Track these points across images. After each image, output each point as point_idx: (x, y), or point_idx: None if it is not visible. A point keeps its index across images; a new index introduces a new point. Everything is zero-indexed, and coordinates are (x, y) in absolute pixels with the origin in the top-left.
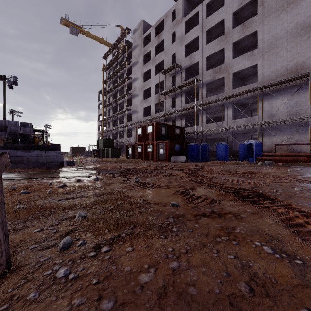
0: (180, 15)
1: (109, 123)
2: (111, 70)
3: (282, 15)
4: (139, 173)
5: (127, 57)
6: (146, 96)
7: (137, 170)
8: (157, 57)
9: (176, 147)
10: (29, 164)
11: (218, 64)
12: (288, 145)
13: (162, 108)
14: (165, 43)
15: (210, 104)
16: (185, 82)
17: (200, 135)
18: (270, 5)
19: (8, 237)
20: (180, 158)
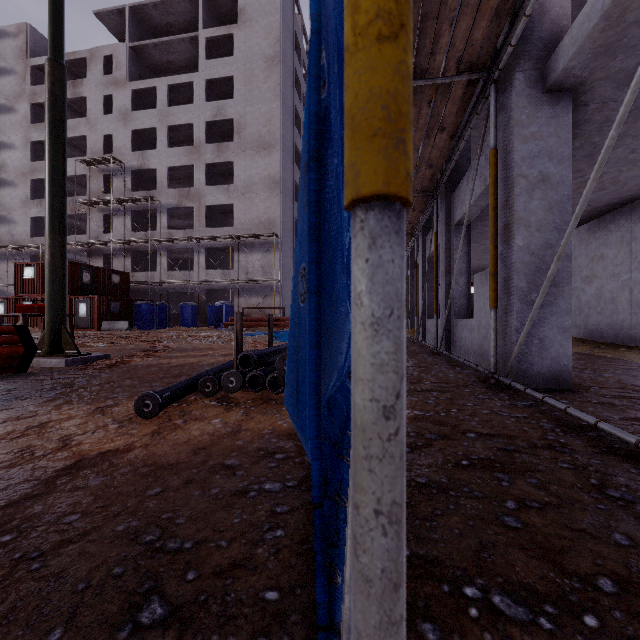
0: (121, 72)
1: None
2: None
3: (257, 158)
4: None
5: None
6: (40, 193)
7: None
8: (70, 124)
9: (112, 307)
10: None
11: (190, 179)
12: (255, 308)
13: (81, 223)
14: (91, 106)
15: (175, 241)
16: (132, 197)
17: (160, 287)
18: (247, 138)
19: None
20: (119, 324)
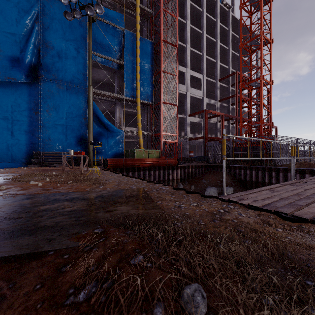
0: None
1: None
2: None
3: None
4: None
5: None
6: None
7: None
8: None
9: None
10: None
11: None
12: None
13: None
14: None
15: None
16: None
17: None
18: None
19: (63, 168)
20: None
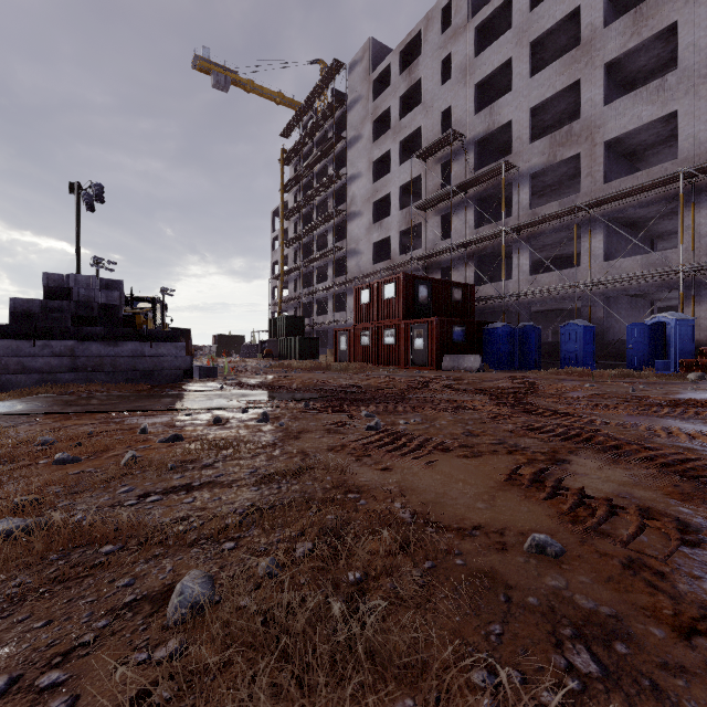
0: (462, 13)
1: (294, 281)
2: (300, 161)
3: None
4: (372, 399)
5: (335, 129)
6: (380, 216)
7: (365, 392)
8: (406, 121)
9: (455, 335)
10: (116, 375)
11: (561, 124)
12: None
13: (416, 241)
14: (426, 85)
15: (542, 224)
16: (477, 174)
17: (516, 303)
18: None
19: None
20: (467, 361)
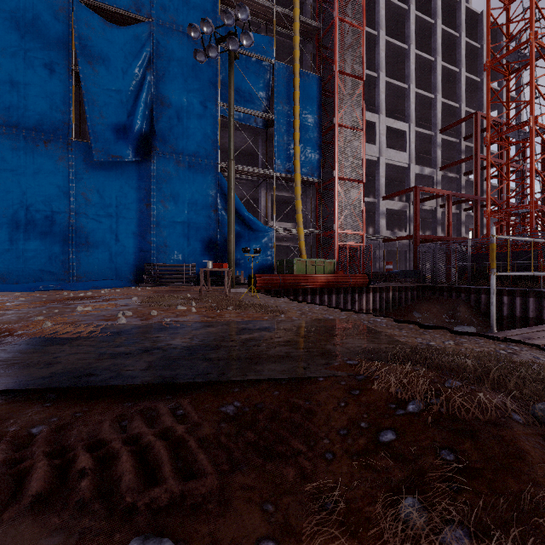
0: None
1: None
2: None
3: None
4: None
5: None
6: None
7: None
8: None
9: None
10: None
11: None
12: None
13: None
14: None
15: None
16: None
17: None
18: None
19: (200, 289)
20: None
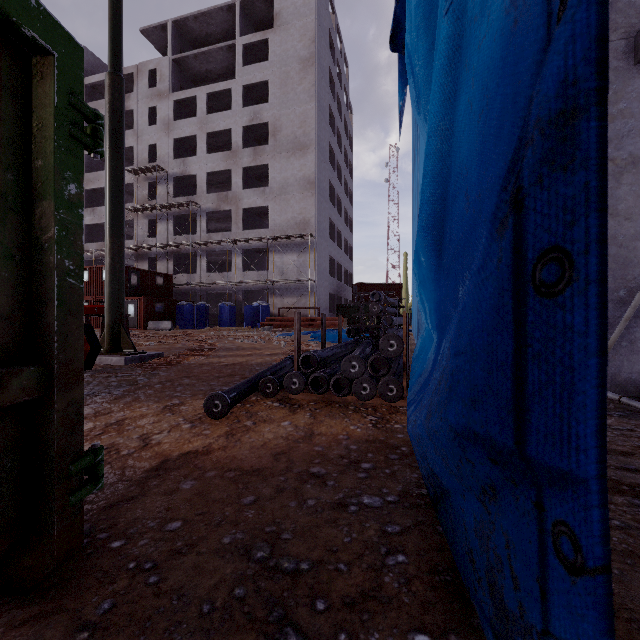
0: (165, 84)
1: None
2: None
3: (292, 159)
4: None
5: None
6: (93, 202)
7: None
8: None
9: (157, 308)
10: None
11: (228, 183)
12: (291, 308)
13: (128, 229)
14: (137, 118)
15: (213, 244)
16: (174, 202)
17: (199, 289)
18: (282, 141)
19: None
20: (164, 324)
